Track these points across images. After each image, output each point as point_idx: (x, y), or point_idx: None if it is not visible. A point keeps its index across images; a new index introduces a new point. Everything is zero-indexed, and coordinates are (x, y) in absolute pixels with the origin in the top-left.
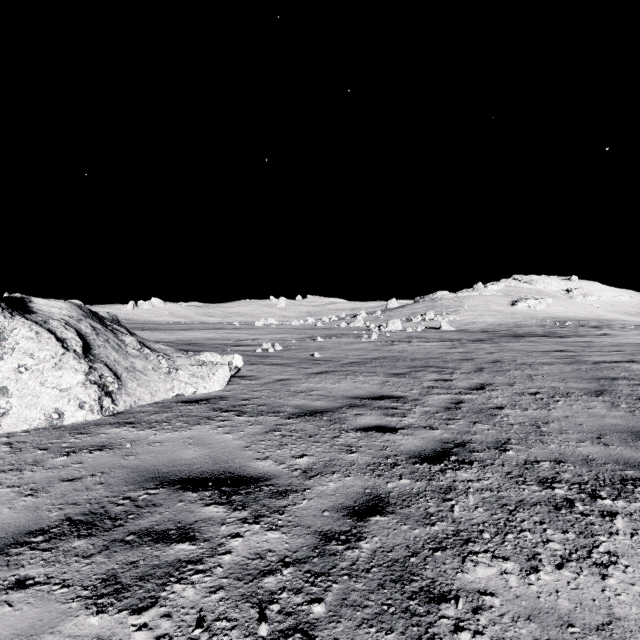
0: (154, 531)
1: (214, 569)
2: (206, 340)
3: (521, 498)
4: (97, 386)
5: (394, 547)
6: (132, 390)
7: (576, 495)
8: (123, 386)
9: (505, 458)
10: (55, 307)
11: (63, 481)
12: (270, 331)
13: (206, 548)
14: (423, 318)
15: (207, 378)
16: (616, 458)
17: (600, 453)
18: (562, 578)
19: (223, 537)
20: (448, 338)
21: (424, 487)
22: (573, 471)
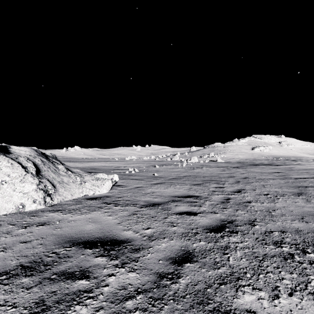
0: (67, 272)
1: (98, 296)
2: (101, 167)
3: (265, 253)
4: (43, 191)
5: (198, 282)
6: (61, 193)
7: (294, 251)
8: (57, 191)
9: (254, 230)
10: (22, 150)
11: (21, 243)
12: (133, 162)
13: (95, 283)
14: (208, 156)
15: (100, 186)
16: (313, 230)
17: (304, 227)
18: (293, 302)
19: (104, 276)
20: (221, 166)
21: (213, 246)
22: (291, 237)
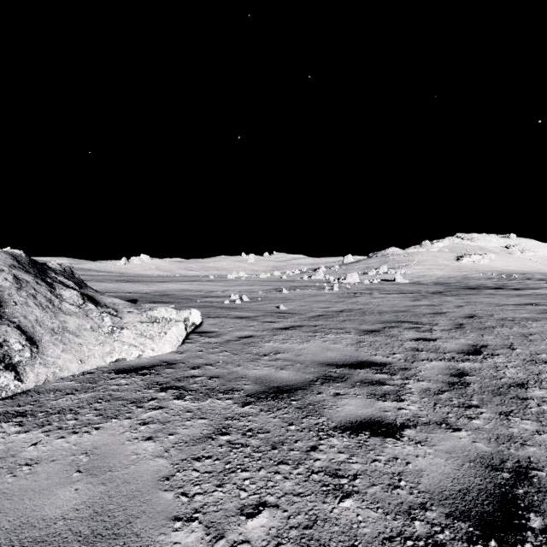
0: None
1: None
2: (180, 291)
3: None
4: None
5: None
6: (53, 358)
7: None
8: (40, 353)
9: None
10: None
11: None
12: (240, 283)
13: None
14: (377, 271)
15: (157, 338)
16: None
17: None
18: None
19: None
20: (406, 290)
21: None
22: None
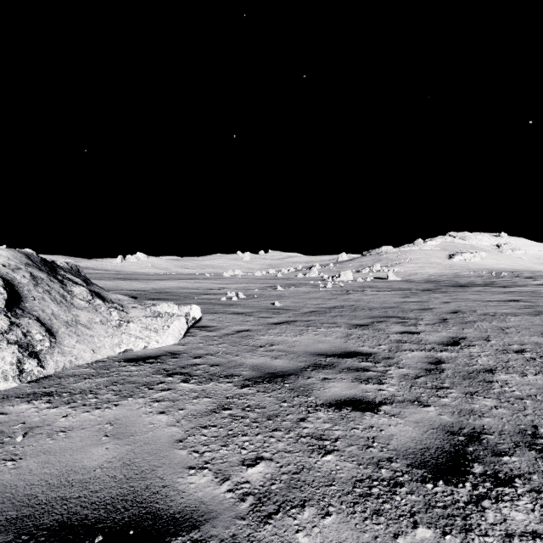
0: None
1: None
2: (177, 289)
3: None
4: (17, 346)
5: None
6: (69, 348)
7: None
8: (57, 343)
9: None
10: None
11: None
12: (236, 281)
13: None
14: (371, 269)
15: (161, 331)
16: None
17: None
18: None
19: None
20: (398, 287)
21: None
22: None
